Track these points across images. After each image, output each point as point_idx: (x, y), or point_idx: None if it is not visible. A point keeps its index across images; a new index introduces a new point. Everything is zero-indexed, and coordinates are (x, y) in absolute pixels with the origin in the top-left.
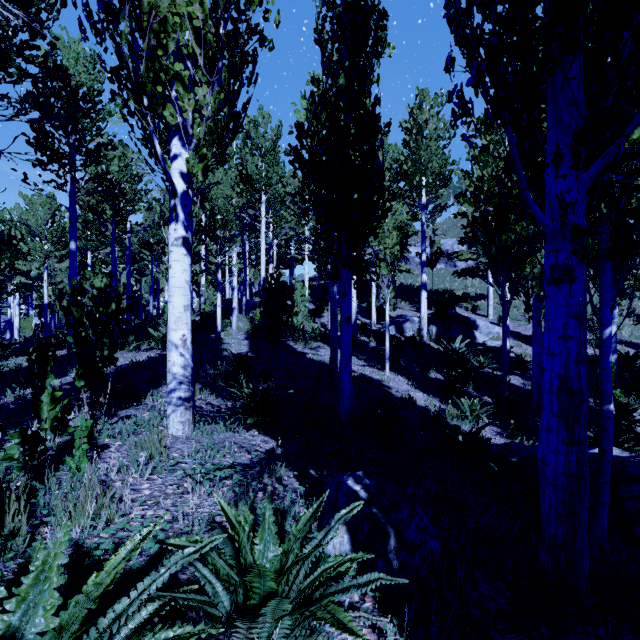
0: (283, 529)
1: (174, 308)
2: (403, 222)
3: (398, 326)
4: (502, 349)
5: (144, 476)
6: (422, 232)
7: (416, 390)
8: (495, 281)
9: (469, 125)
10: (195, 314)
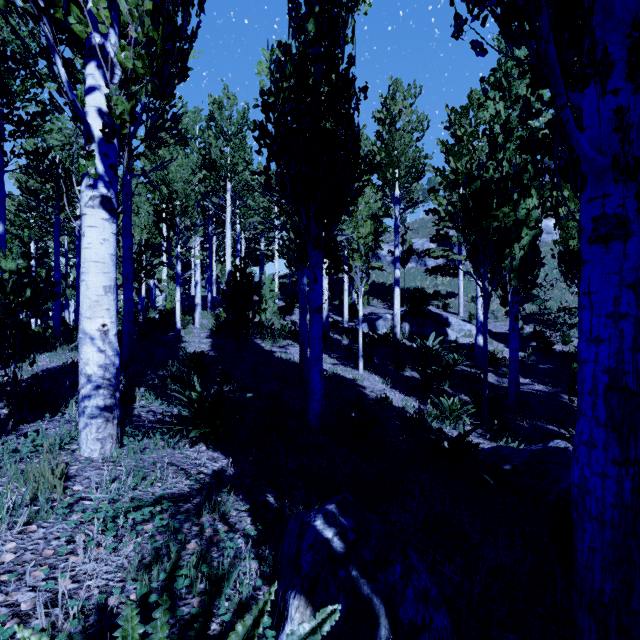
0: (206, 630)
1: (89, 289)
2: (377, 211)
3: (371, 323)
4: (476, 346)
5: (16, 527)
6: (395, 226)
7: (391, 389)
8: (476, 271)
9: (485, 20)
10: (156, 312)
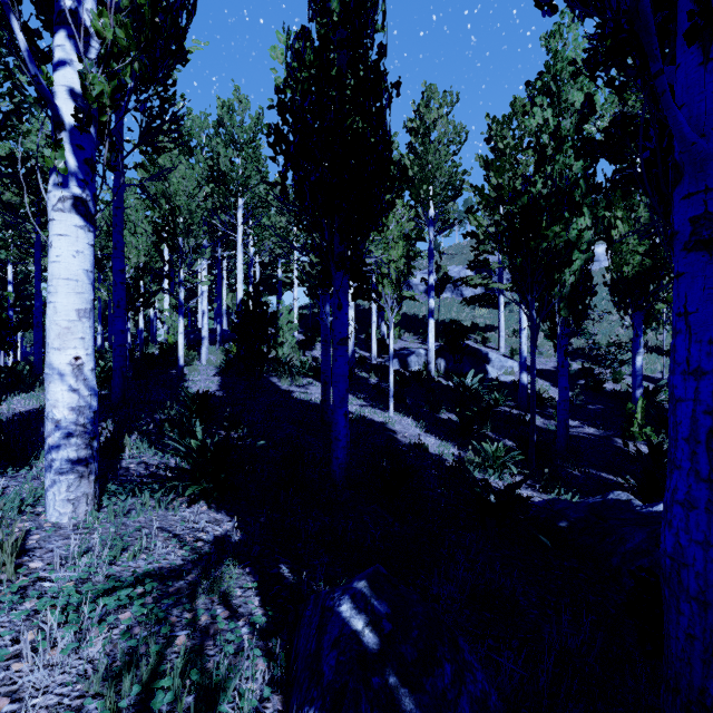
0: None
1: (58, 313)
2: (410, 232)
3: (402, 360)
4: (519, 384)
5: None
6: (430, 250)
7: (426, 434)
8: (522, 299)
9: None
10: (156, 346)
